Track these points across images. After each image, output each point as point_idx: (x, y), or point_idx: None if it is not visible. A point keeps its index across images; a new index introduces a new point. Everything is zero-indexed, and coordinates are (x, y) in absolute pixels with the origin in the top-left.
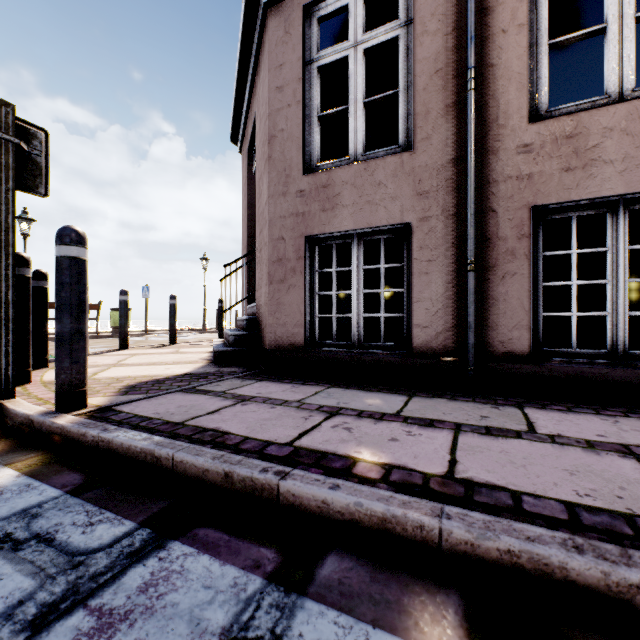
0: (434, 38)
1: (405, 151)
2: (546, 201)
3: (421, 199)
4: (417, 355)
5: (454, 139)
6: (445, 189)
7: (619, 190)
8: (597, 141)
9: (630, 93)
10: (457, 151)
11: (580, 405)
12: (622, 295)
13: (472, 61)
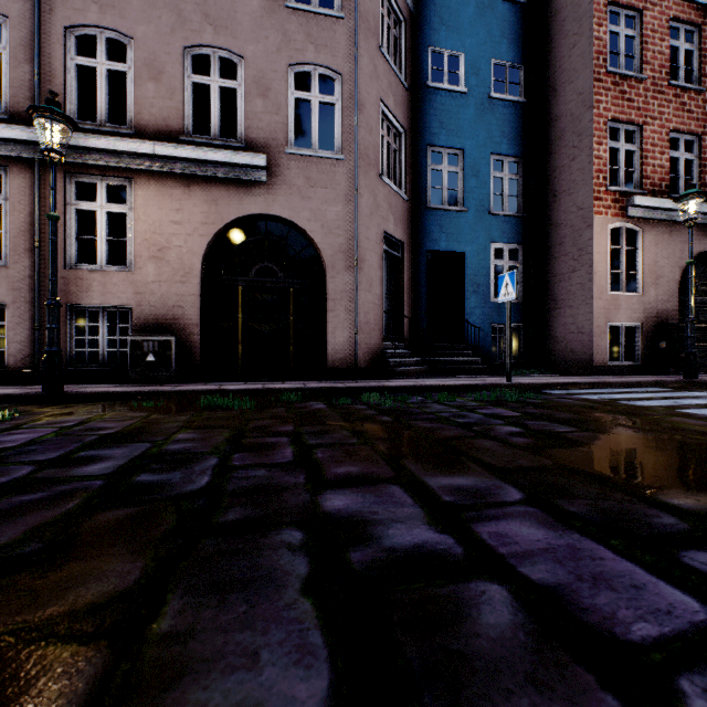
0: (21, 215)
1: (6, 265)
2: (73, 303)
3: (13, 292)
4: (11, 370)
5: (31, 267)
6: (27, 289)
7: (99, 303)
8: (91, 283)
9: (105, 267)
10: (33, 273)
11: (70, 384)
12: (102, 343)
13: (37, 235)
